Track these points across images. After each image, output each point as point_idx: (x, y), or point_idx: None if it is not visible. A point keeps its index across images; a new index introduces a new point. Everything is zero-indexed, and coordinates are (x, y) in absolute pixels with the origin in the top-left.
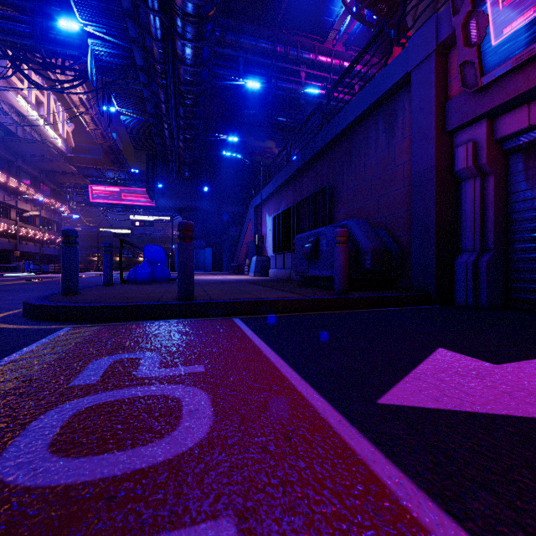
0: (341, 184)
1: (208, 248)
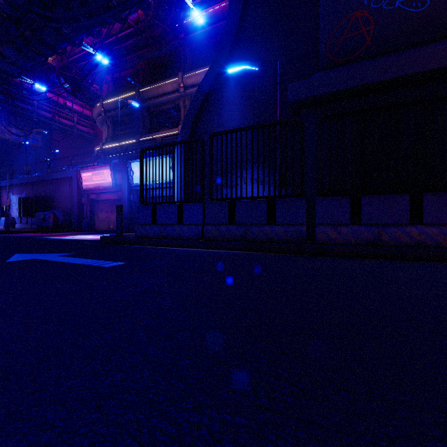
0: (56, 195)
1: None
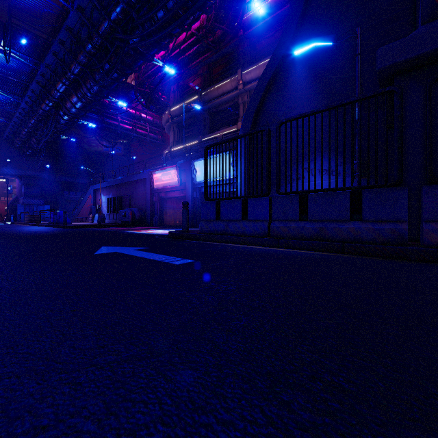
0: (133, 194)
1: (46, 205)
